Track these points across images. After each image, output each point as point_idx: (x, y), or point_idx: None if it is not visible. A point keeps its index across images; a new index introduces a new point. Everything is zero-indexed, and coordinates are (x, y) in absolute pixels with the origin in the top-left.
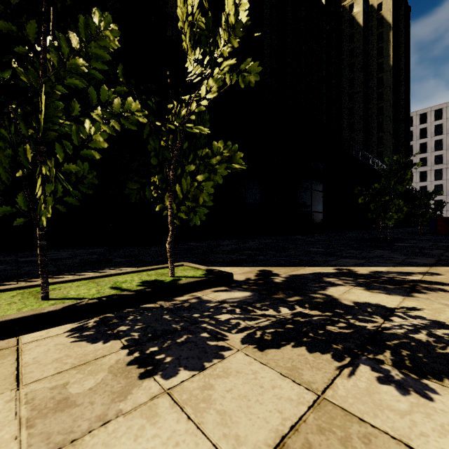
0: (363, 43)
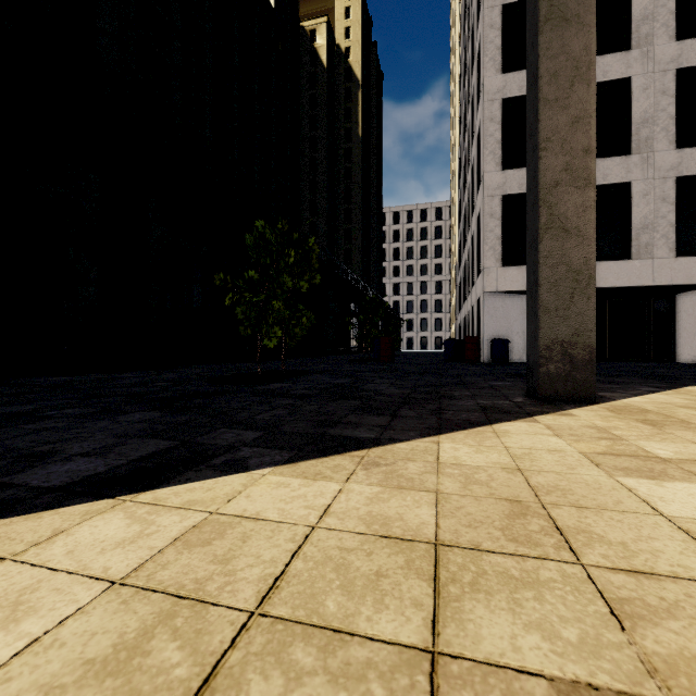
0: (327, 93)
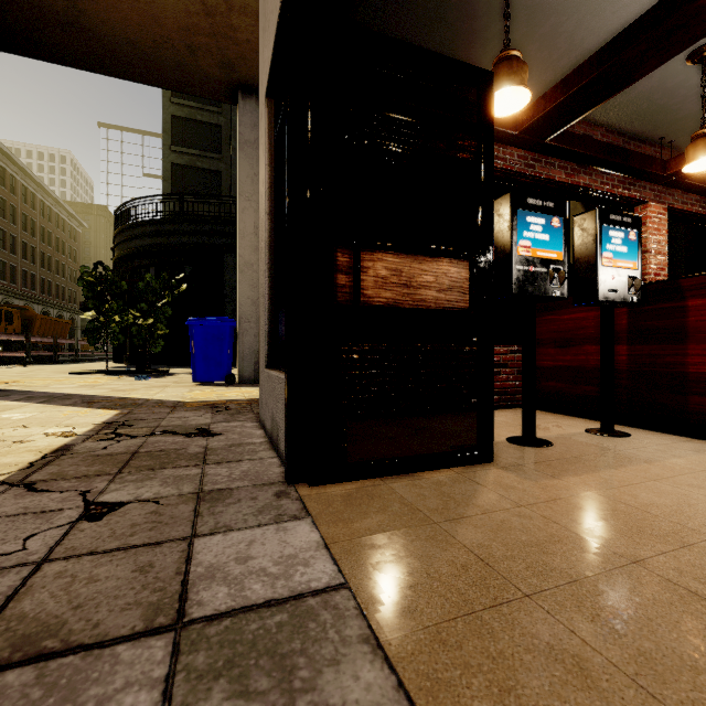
0: None
